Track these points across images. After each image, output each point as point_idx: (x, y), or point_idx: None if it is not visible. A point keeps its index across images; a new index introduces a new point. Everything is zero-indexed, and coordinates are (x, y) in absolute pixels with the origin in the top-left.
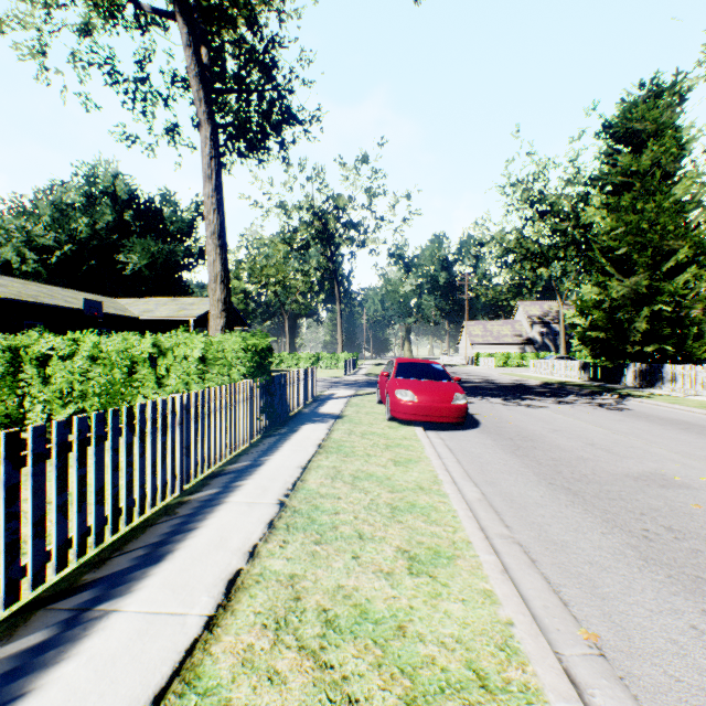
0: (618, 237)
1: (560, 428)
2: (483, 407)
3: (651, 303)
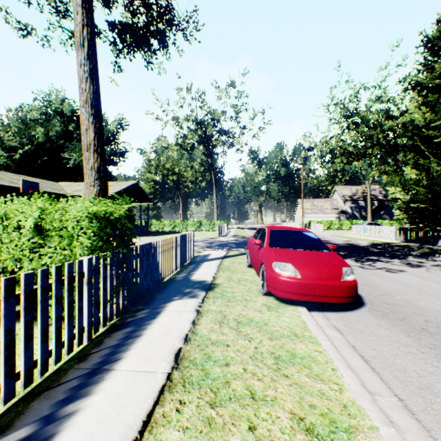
0: (434, 129)
1: None
2: None
3: None
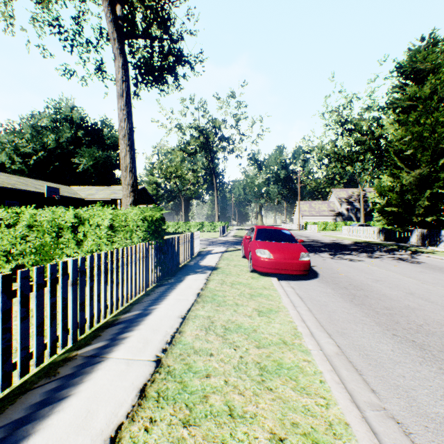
0: (406, 143)
1: (380, 278)
2: (317, 260)
3: (430, 188)
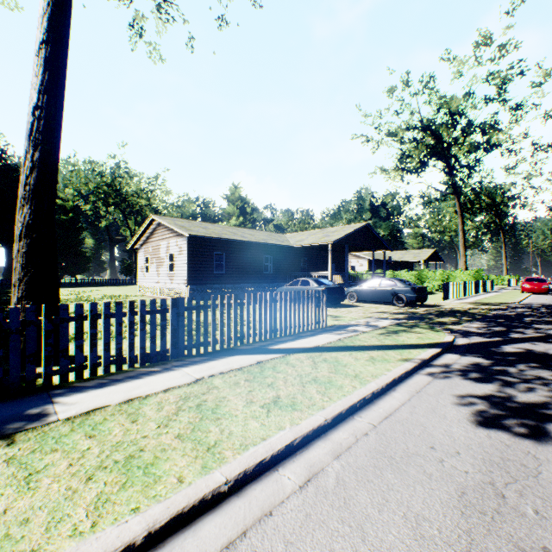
0: None
1: None
2: None
3: None
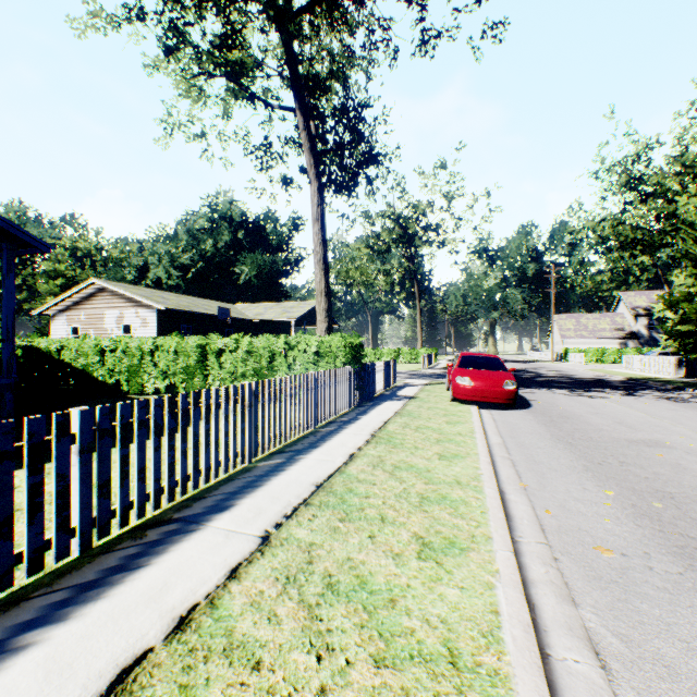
0: None
1: (603, 412)
2: (543, 396)
3: None
